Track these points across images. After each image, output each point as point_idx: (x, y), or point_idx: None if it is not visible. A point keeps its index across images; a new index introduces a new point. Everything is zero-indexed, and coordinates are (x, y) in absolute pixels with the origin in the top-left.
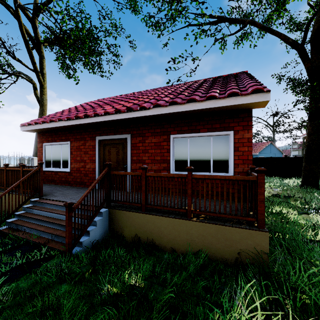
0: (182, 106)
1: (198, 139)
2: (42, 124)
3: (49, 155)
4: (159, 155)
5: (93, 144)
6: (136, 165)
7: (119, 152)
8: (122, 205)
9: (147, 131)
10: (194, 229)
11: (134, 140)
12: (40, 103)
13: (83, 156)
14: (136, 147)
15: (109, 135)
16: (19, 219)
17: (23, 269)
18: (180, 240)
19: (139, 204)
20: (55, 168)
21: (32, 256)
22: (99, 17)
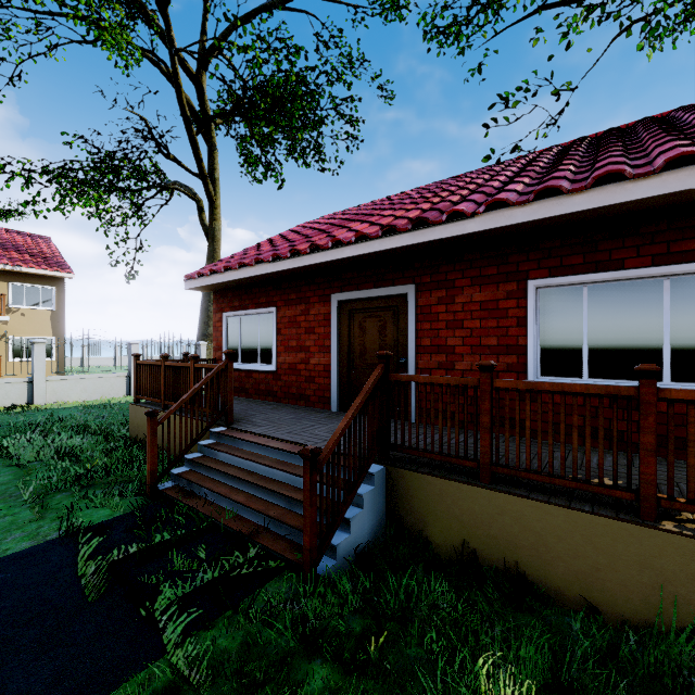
0: (577, 197)
1: (617, 287)
2: (224, 273)
3: (234, 336)
4: (493, 333)
5: (325, 312)
6: (429, 359)
7: (385, 327)
8: (416, 458)
9: (459, 275)
10: (670, 558)
11: (425, 299)
12: (209, 238)
13: (303, 339)
14: (429, 316)
15: (363, 289)
16: (192, 469)
17: (218, 597)
18: (614, 582)
19: (472, 463)
20: (247, 364)
21: (230, 564)
22: (317, 46)
